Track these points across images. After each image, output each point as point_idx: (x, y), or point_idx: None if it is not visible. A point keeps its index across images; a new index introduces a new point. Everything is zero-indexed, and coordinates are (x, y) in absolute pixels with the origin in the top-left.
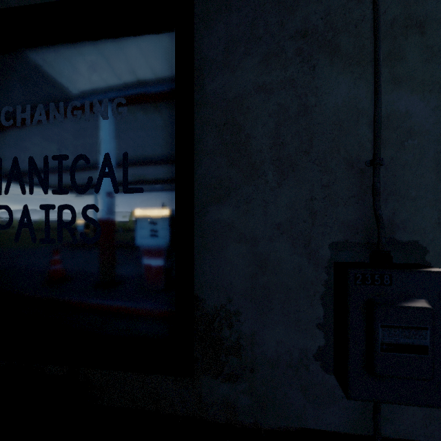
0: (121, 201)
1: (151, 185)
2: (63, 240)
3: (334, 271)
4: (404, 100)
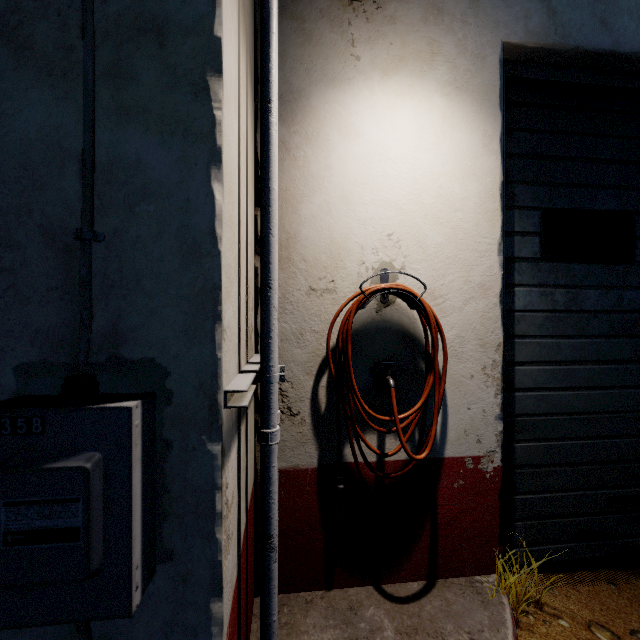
0: None
1: None
2: None
3: None
4: (135, 143)
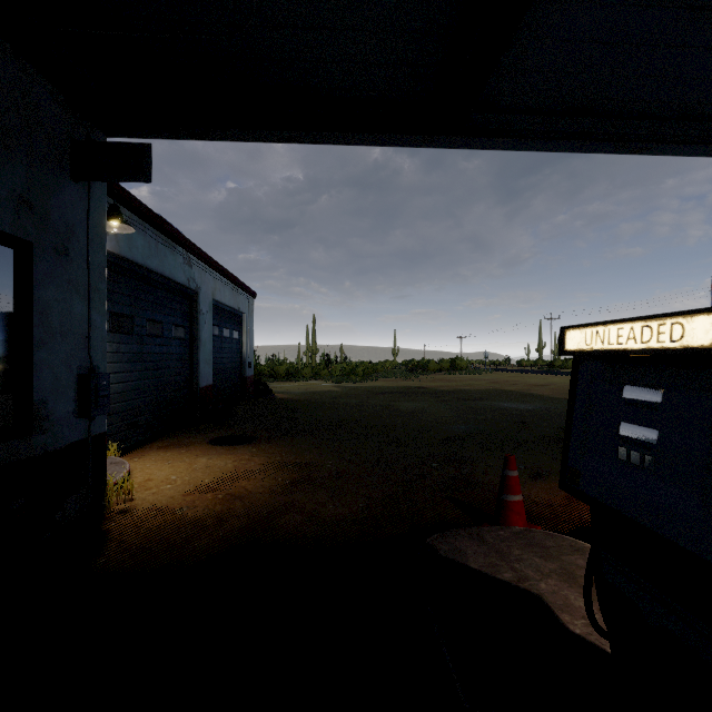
0: None
1: None
2: None
3: (79, 377)
4: (95, 316)
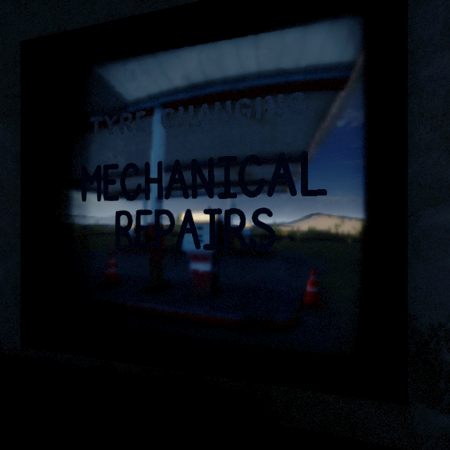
0: (299, 205)
1: (336, 186)
2: (230, 247)
3: None
4: None
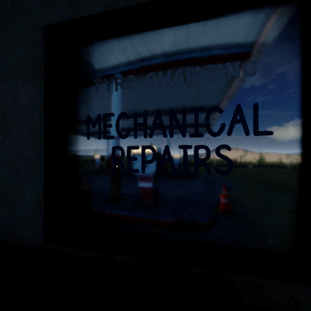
0: (251, 142)
1: (280, 128)
2: (198, 172)
3: None
4: None
